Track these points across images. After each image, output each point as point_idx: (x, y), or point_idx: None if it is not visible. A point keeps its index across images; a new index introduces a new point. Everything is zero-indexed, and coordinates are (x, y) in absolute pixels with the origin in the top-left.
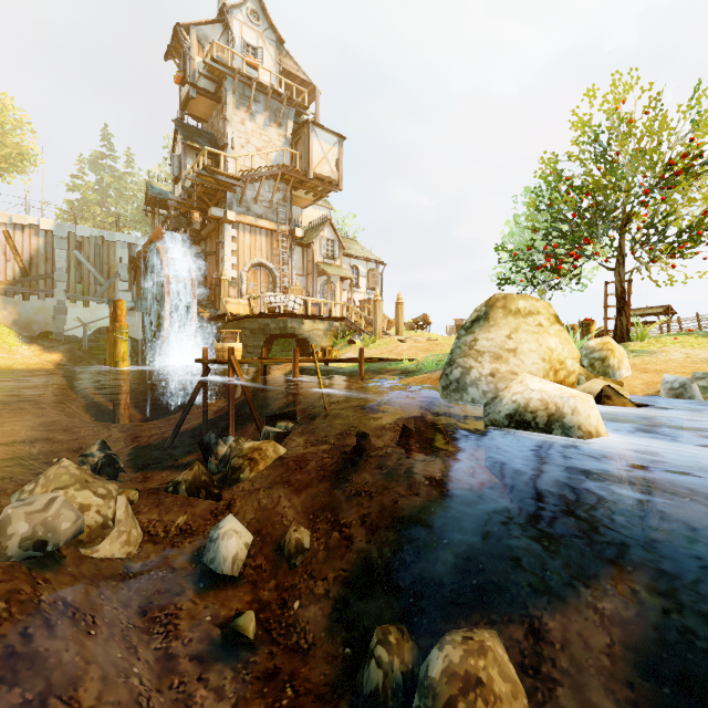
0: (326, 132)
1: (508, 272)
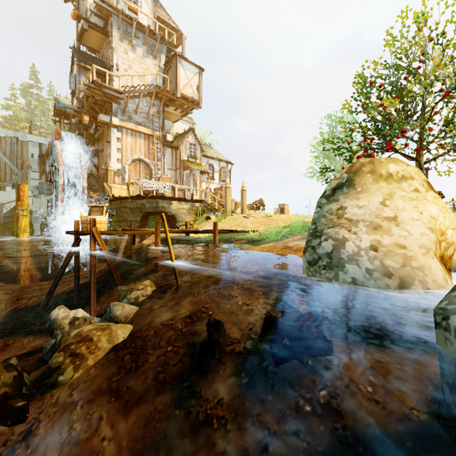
0: (190, 64)
1: (316, 171)
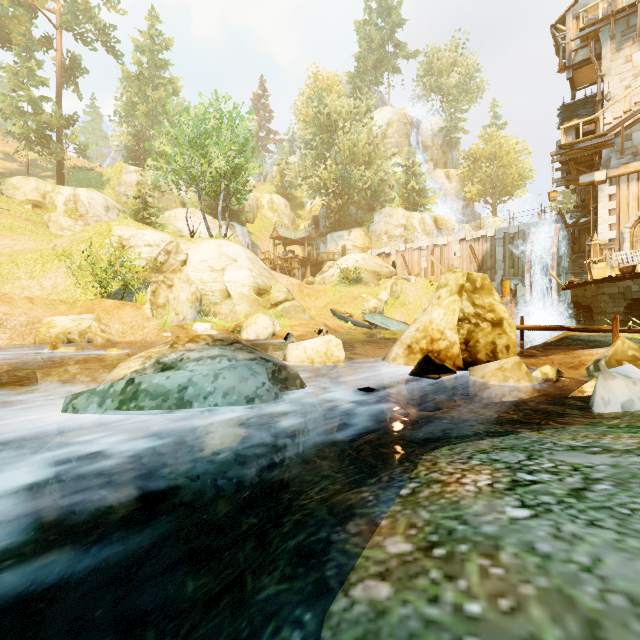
0: None
1: None
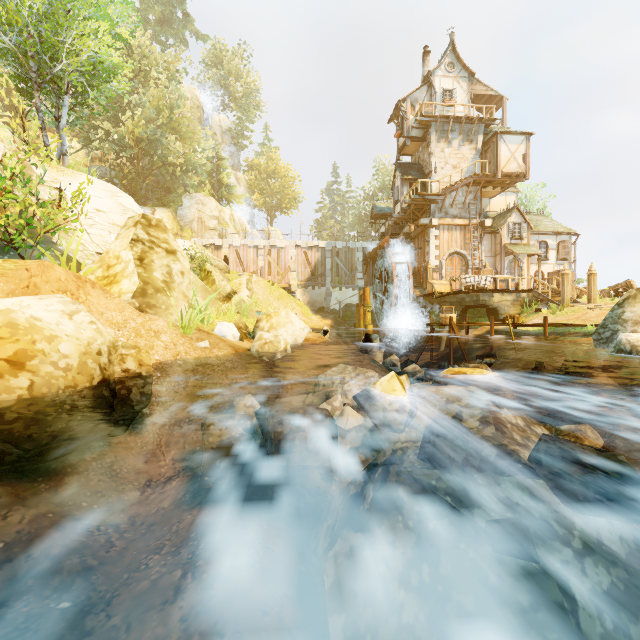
0: (513, 135)
1: None
